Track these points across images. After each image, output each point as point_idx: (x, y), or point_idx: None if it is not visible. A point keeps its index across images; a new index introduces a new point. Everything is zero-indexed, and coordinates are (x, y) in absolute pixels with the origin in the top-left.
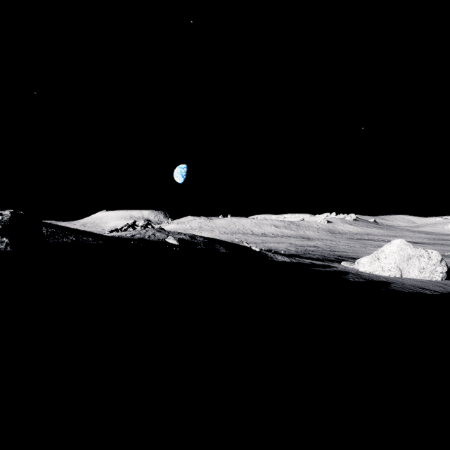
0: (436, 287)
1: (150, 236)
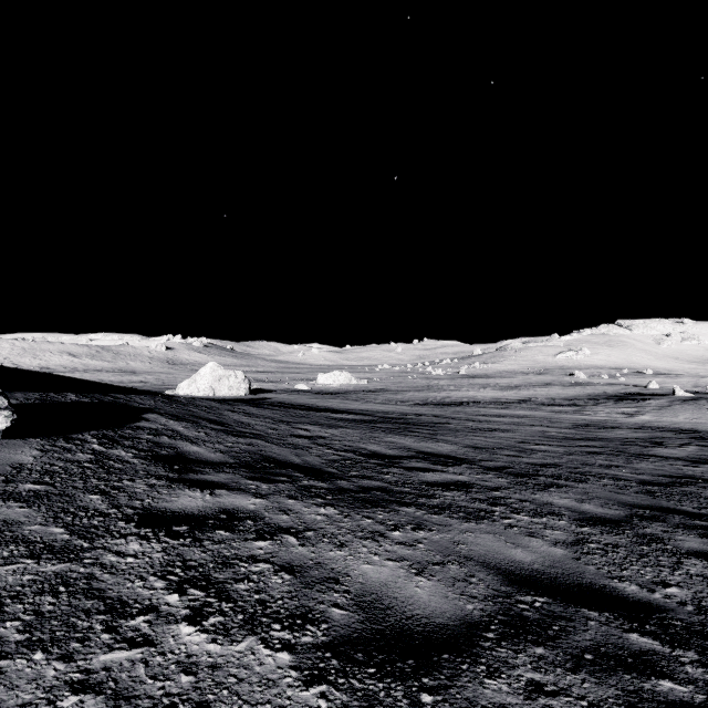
0: (233, 397)
1: None
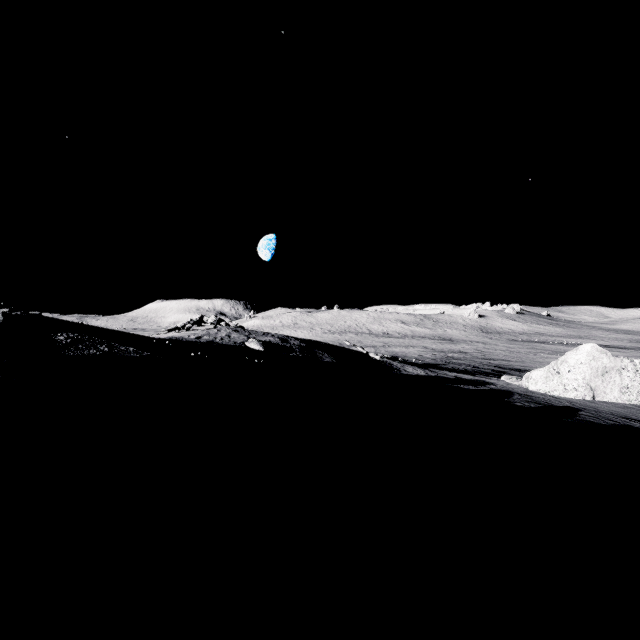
0: None
1: (223, 338)
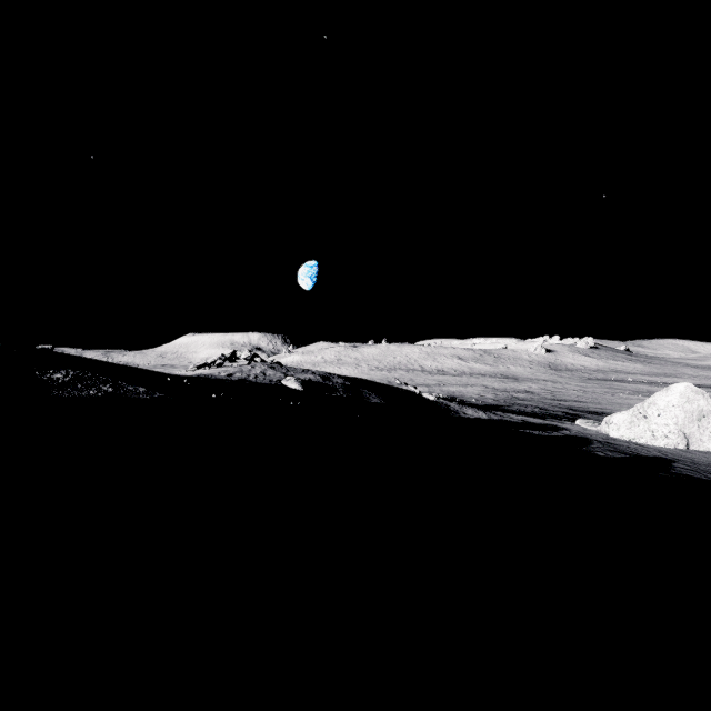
0: None
1: (257, 376)
